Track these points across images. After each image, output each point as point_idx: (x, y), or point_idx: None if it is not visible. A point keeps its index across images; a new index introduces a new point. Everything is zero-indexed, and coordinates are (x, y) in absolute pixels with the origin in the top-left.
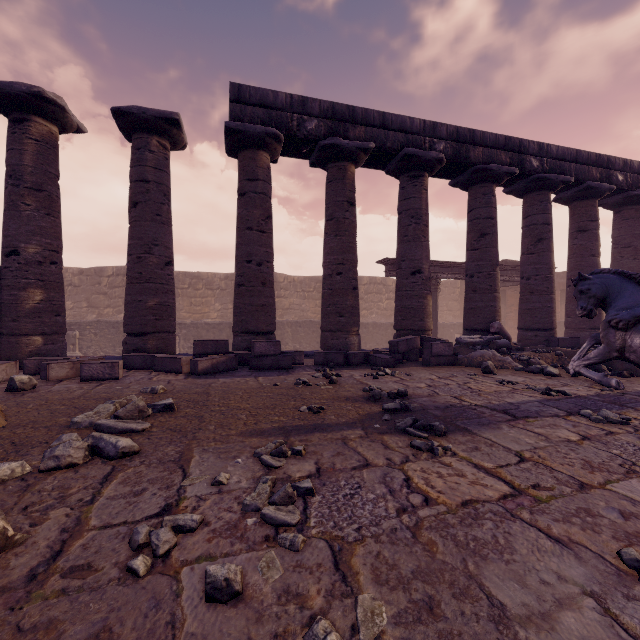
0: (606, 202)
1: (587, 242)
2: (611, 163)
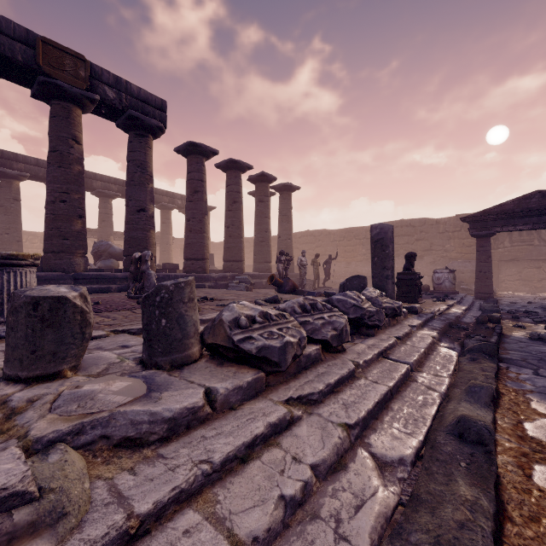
0: (181, 211)
1: (165, 228)
2: (175, 196)
